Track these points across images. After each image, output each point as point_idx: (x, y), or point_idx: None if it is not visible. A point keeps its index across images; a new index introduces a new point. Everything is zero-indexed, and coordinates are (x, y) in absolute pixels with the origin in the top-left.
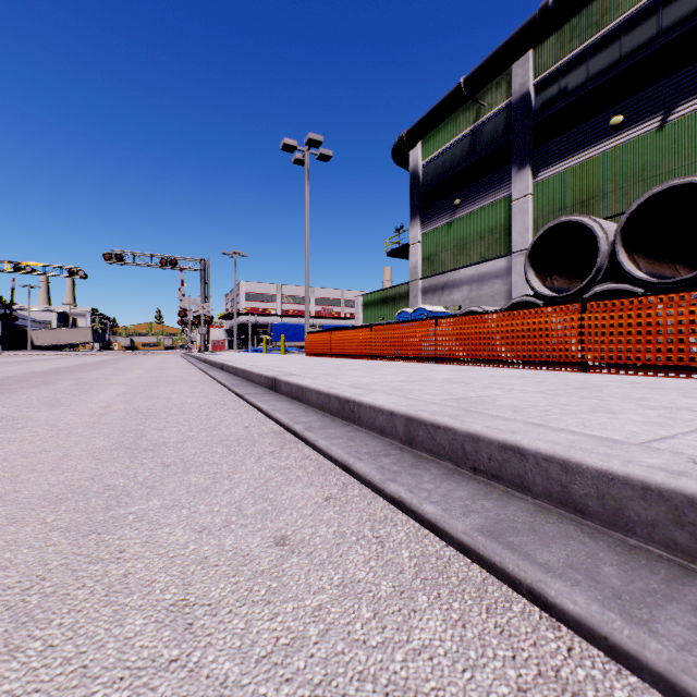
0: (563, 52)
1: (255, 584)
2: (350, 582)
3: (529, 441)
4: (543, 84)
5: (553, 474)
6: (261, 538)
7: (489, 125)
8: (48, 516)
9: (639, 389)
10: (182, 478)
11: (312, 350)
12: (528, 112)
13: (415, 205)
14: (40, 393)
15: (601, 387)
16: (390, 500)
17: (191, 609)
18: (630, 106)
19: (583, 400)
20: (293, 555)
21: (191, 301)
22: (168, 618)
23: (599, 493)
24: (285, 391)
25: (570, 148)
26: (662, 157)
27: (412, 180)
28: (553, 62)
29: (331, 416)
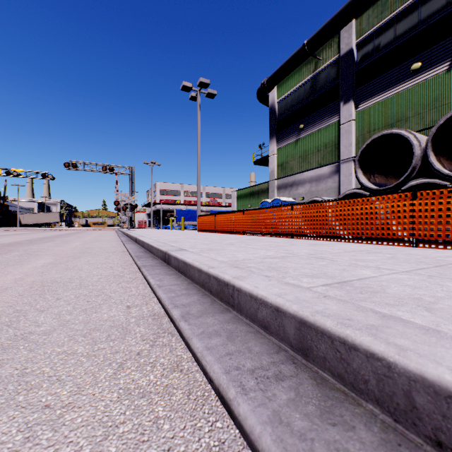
0: (377, 20)
1: None
2: None
3: None
4: (362, 43)
5: None
6: None
7: (324, 73)
8: None
9: None
10: None
11: (202, 227)
12: (352, 63)
13: (272, 129)
14: None
15: None
16: None
17: None
18: (426, 55)
19: None
20: None
21: (122, 194)
22: None
23: None
24: (174, 265)
25: (381, 87)
26: (450, 91)
27: (270, 112)
28: (370, 28)
29: (211, 296)
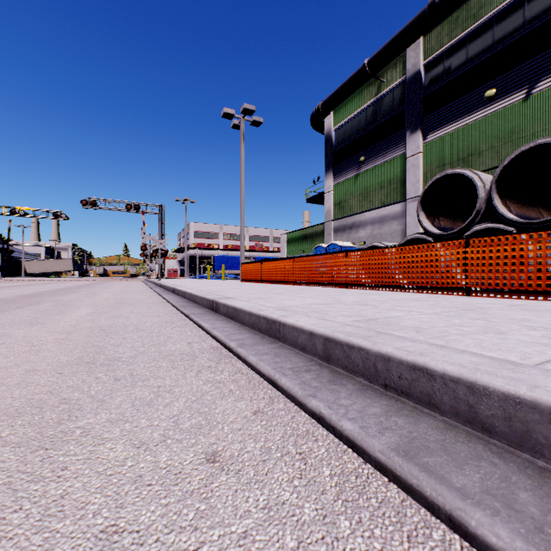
0: (447, 39)
1: (184, 506)
2: (274, 504)
3: (437, 363)
4: (431, 64)
5: (460, 394)
6: (194, 454)
7: (388, 98)
8: (4, 431)
9: (517, 311)
10: (129, 392)
11: (246, 277)
12: (419, 87)
13: (329, 161)
14: (24, 313)
15: (485, 309)
16: (311, 414)
17: (119, 536)
18: (501, 81)
19: (473, 321)
20: (222, 474)
21: (150, 238)
22: (95, 547)
23: (506, 415)
24: (223, 312)
25: (452, 115)
26: (527, 122)
27: (326, 141)
28: (439, 47)
29: (260, 334)
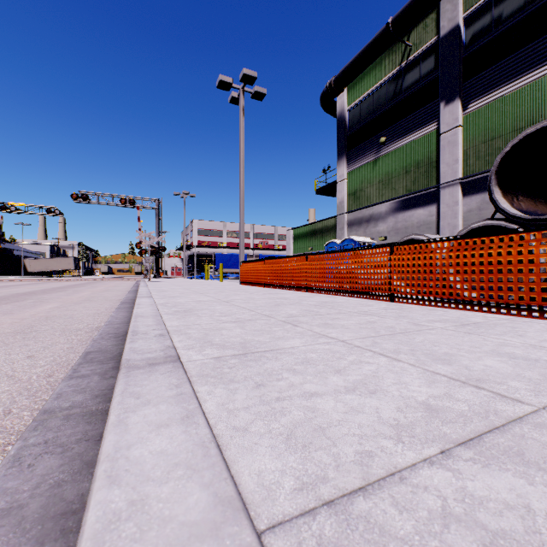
0: None
1: None
2: None
3: None
4: (474, 16)
5: None
6: None
7: (415, 65)
8: None
9: None
10: None
11: (246, 278)
12: (458, 45)
13: (341, 146)
14: None
15: None
16: None
17: None
18: None
19: None
20: None
21: (146, 234)
22: None
23: None
24: None
25: (505, 76)
26: None
27: (338, 123)
28: None
29: None
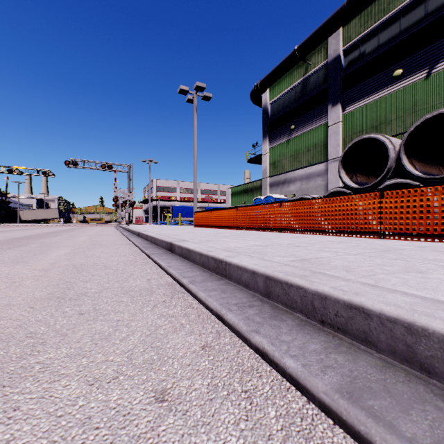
0: (362, 29)
1: None
2: None
3: (373, 303)
4: (349, 50)
5: (398, 334)
6: (144, 392)
7: (313, 77)
8: None
9: (428, 252)
10: (90, 326)
11: (198, 223)
12: (339, 68)
13: (265, 129)
14: (12, 253)
15: (400, 250)
16: (255, 349)
17: None
18: (406, 63)
19: (393, 261)
20: (170, 415)
21: (121, 191)
22: None
23: None
24: (178, 252)
25: (366, 91)
26: (428, 96)
27: (263, 113)
28: (356, 35)
29: (209, 272)
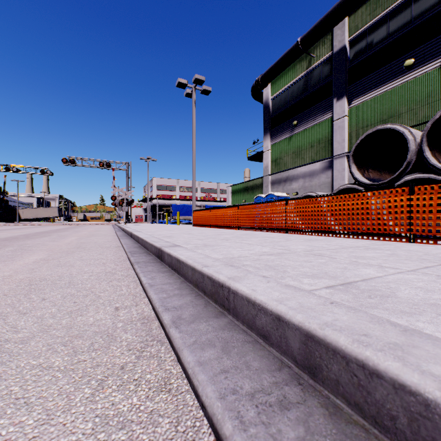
0: (370, 18)
1: None
2: None
3: None
4: (356, 40)
5: None
6: None
7: (317, 70)
8: None
9: None
10: None
11: (197, 222)
12: (345, 60)
13: (266, 125)
14: None
15: None
16: None
17: None
18: (418, 52)
19: None
20: None
21: (119, 189)
22: None
23: None
24: (167, 261)
25: (374, 83)
26: None
27: (264, 109)
28: (363, 25)
29: (204, 297)
